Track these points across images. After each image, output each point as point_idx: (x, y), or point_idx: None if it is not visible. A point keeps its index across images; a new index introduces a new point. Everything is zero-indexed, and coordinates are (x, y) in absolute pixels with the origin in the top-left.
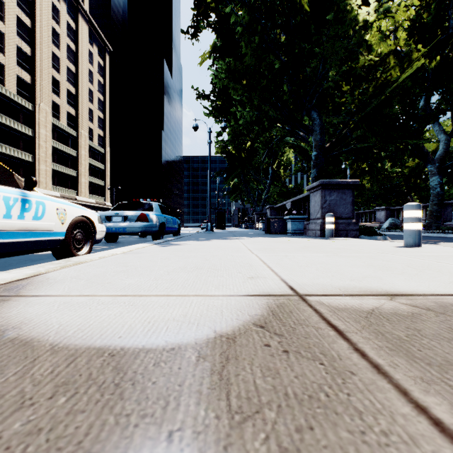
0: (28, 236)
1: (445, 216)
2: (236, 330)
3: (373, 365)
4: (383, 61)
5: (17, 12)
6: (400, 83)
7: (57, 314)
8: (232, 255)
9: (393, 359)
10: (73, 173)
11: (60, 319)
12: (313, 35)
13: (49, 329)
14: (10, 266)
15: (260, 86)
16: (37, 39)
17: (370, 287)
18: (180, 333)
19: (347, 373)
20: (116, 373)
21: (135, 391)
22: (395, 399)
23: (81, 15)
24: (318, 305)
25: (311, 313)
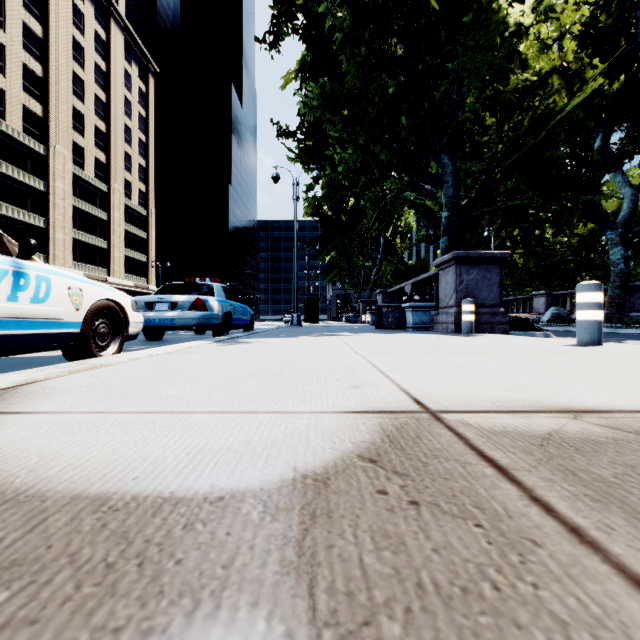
0: (24, 326)
1: (631, 304)
2: (329, 466)
3: (569, 528)
4: (544, 83)
5: (23, 15)
6: (567, 114)
7: (42, 441)
8: (327, 355)
9: (602, 516)
10: (102, 243)
11: (44, 449)
12: (444, 45)
13: (20, 465)
14: (0, 372)
15: (367, 118)
16: (52, 55)
17: (539, 399)
18: (236, 471)
19: (525, 543)
20: (114, 543)
21: (141, 578)
22: (623, 595)
23: (113, 21)
24: (462, 427)
25: (451, 439)
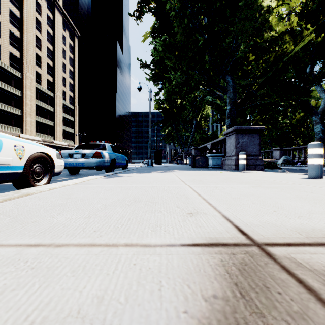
0: None
1: None
2: None
3: None
4: (281, 37)
5: (9, 6)
6: (293, 54)
7: None
8: (168, 186)
9: None
10: (51, 123)
11: None
12: (228, 18)
13: None
14: None
15: (188, 56)
16: (25, 26)
17: None
18: None
19: None
20: None
21: None
22: None
23: (56, 9)
24: (296, 268)
25: (299, 290)
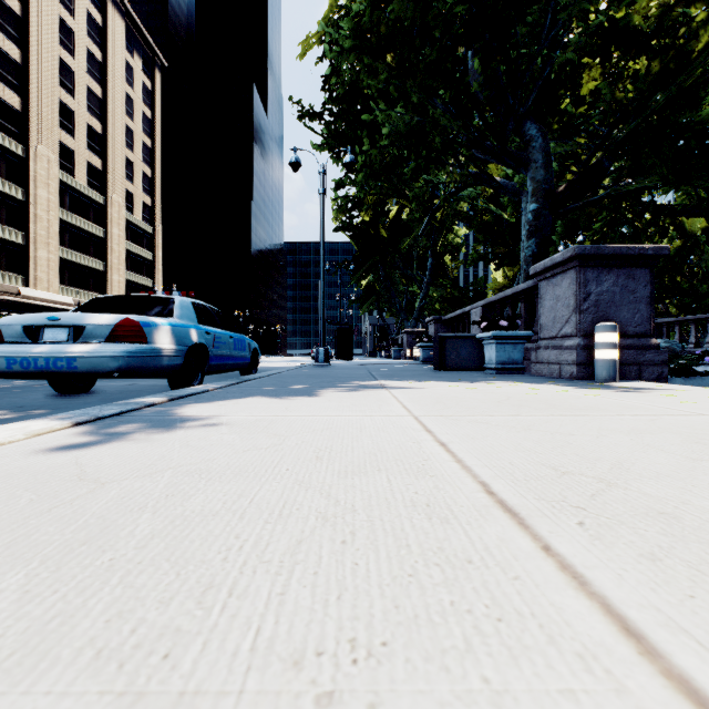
0: None
1: None
2: None
3: None
4: (686, 7)
5: None
6: None
7: None
8: None
9: None
10: (97, 265)
11: None
12: None
13: None
14: None
15: (424, 64)
16: (33, 36)
17: None
18: None
19: None
20: None
21: None
22: None
23: (111, 2)
24: None
25: None
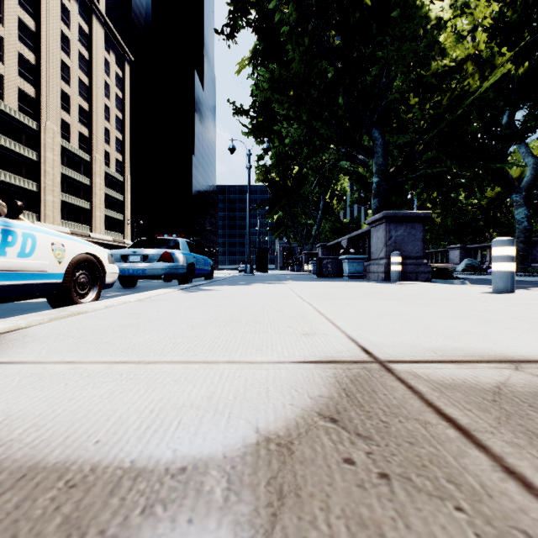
0: (12, 278)
1: (533, 256)
2: (291, 426)
3: None
4: (460, 68)
5: (18, 12)
6: (480, 95)
7: (11, 395)
8: (278, 303)
9: None
10: (86, 205)
11: (12, 405)
12: (375, 36)
13: None
14: None
15: (310, 98)
16: (43, 45)
17: (476, 348)
18: (198, 432)
19: (517, 535)
20: (64, 535)
21: None
22: None
23: (95, 17)
24: (413, 379)
25: (405, 393)
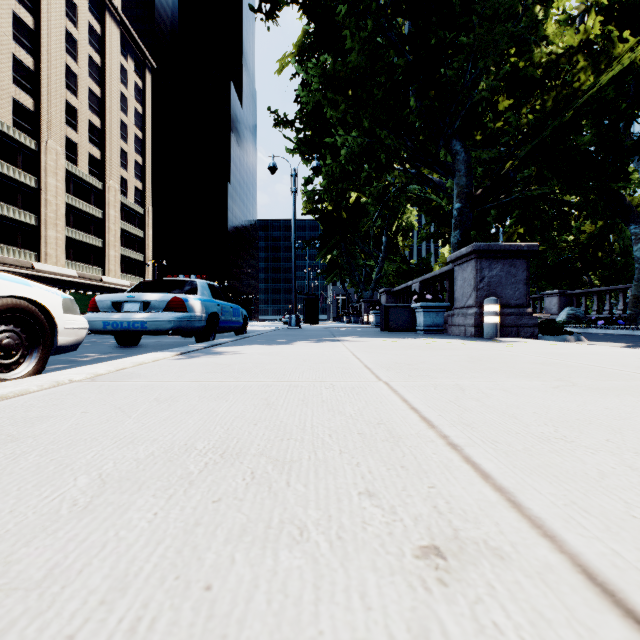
0: None
1: None
2: None
3: None
4: (569, 59)
5: (13, 5)
6: (594, 94)
7: None
8: (333, 384)
9: None
10: (97, 242)
11: None
12: (457, 18)
13: None
14: None
15: (372, 99)
16: (44, 47)
17: None
18: None
19: None
20: None
21: None
22: None
23: (109, 14)
24: None
25: None
